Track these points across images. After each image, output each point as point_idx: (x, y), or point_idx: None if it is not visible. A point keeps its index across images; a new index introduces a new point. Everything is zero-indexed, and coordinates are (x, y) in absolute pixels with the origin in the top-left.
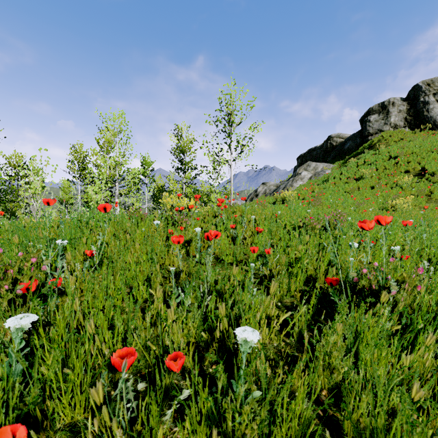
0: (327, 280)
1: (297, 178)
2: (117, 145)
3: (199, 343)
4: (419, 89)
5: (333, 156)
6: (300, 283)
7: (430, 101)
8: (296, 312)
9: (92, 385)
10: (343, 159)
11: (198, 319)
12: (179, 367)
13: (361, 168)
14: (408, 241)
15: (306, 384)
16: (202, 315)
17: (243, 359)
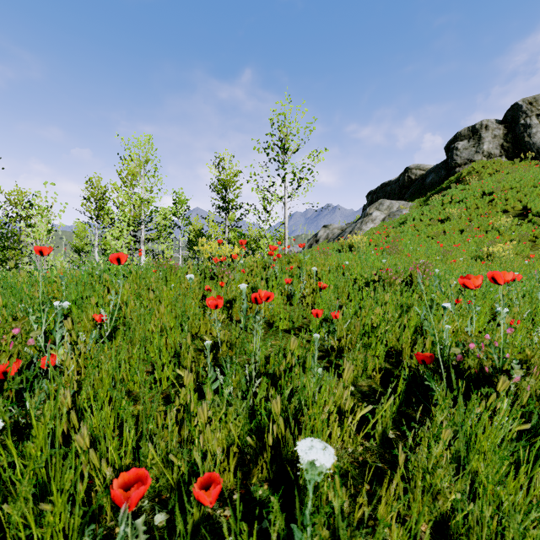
0: (418, 357)
1: (367, 220)
2: (143, 178)
3: (244, 452)
4: (518, 110)
5: (412, 192)
6: (380, 359)
7: (533, 124)
8: (379, 405)
9: (82, 527)
10: (424, 196)
11: (243, 416)
12: (213, 500)
13: (446, 207)
14: (516, 301)
15: (398, 514)
16: (248, 409)
17: (309, 492)
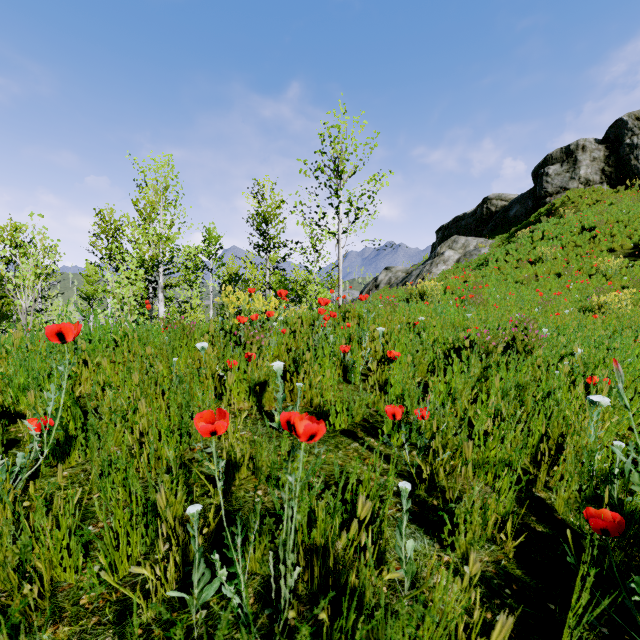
0: (594, 523)
1: (438, 261)
2: (161, 209)
3: None
4: (623, 126)
5: (492, 227)
6: (507, 505)
7: None
8: None
9: None
10: (507, 232)
11: None
12: None
13: (537, 245)
14: None
15: None
16: None
17: None
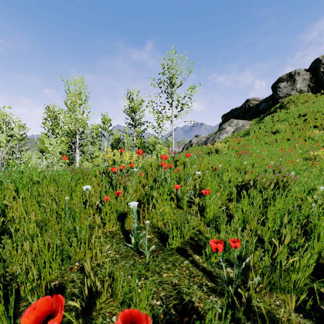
0: None
1: (223, 132)
2: (77, 105)
3: None
4: (319, 62)
5: (250, 115)
6: None
7: None
8: None
9: None
10: (258, 117)
11: None
12: None
13: (275, 124)
14: None
15: None
16: None
17: None
